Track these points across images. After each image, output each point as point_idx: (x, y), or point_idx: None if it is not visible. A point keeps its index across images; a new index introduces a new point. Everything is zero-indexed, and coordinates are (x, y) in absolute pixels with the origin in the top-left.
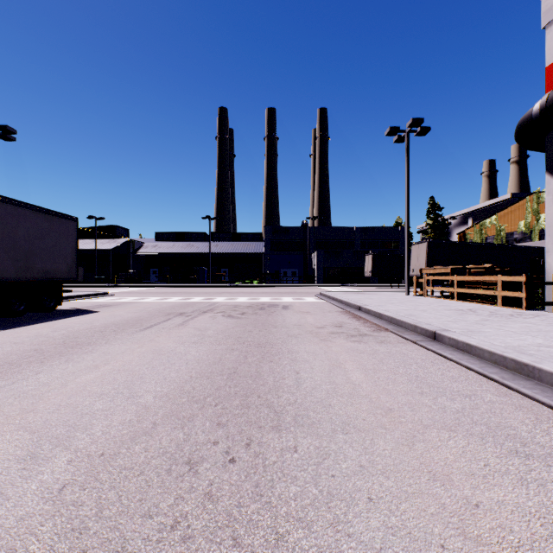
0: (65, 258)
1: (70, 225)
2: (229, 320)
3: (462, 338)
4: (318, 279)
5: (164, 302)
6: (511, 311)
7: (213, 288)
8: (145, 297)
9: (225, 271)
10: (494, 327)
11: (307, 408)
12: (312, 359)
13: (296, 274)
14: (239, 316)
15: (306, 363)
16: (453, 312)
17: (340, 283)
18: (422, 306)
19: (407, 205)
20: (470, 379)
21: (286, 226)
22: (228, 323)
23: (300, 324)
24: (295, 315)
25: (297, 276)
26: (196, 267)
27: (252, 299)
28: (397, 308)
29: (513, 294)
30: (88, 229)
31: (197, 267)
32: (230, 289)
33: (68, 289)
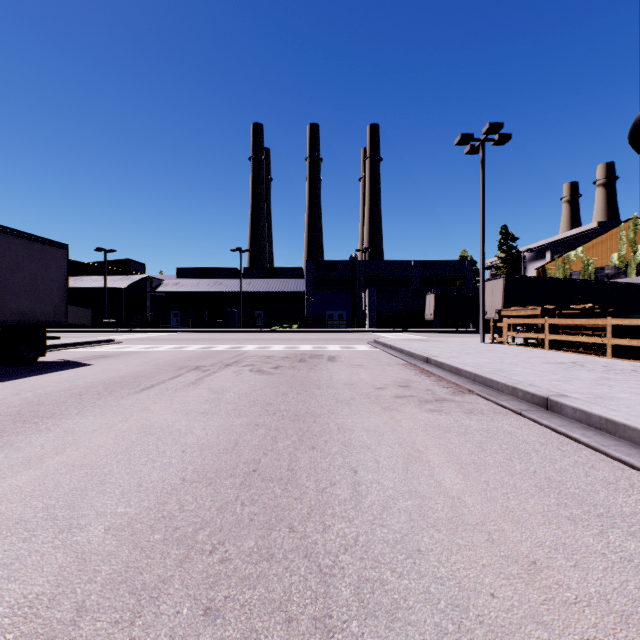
0: (50, 296)
1: (57, 254)
2: (258, 378)
3: (597, 410)
4: (369, 323)
5: (180, 352)
6: (629, 365)
7: (245, 333)
8: (159, 345)
9: (259, 314)
10: (628, 391)
11: (378, 559)
12: (375, 444)
13: (344, 317)
14: (272, 371)
15: (366, 451)
16: (554, 366)
17: (396, 328)
18: (509, 357)
19: (482, 231)
20: (638, 486)
21: (331, 261)
22: (256, 381)
23: (352, 383)
24: (345, 370)
25: (345, 319)
26: (225, 309)
27: (290, 347)
28: (477, 361)
29: (630, 342)
30: (97, 264)
31: (226, 309)
32: (264, 334)
33: (70, 334)
